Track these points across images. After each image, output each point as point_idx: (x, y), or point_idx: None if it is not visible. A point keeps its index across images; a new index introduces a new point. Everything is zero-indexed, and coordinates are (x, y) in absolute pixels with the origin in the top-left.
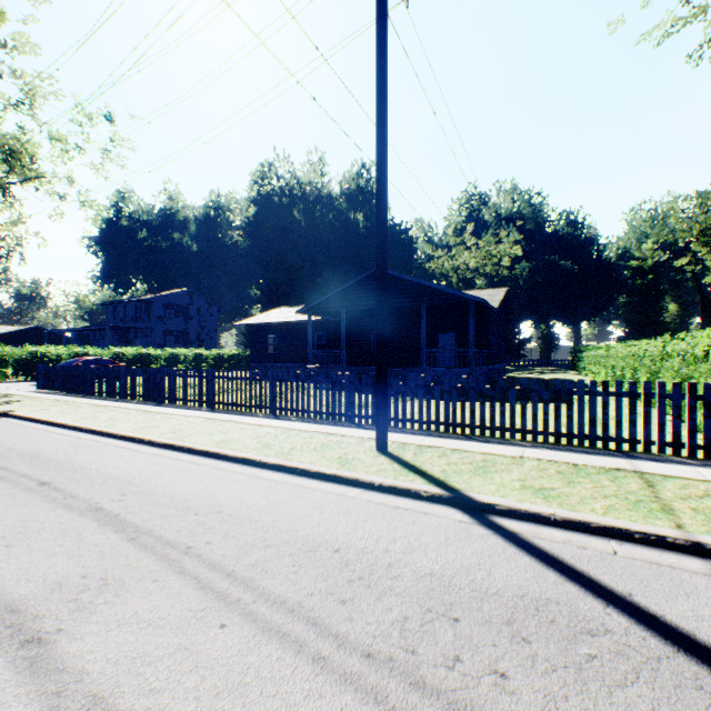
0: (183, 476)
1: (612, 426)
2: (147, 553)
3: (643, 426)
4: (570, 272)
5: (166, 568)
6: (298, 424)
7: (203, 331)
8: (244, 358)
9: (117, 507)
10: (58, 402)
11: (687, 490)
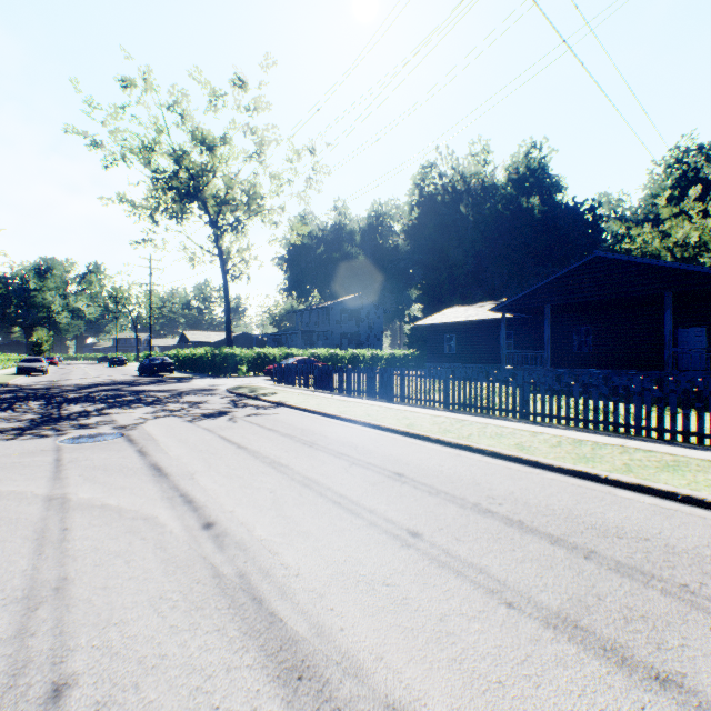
0: (527, 483)
1: None
2: (636, 582)
3: None
4: None
5: (696, 611)
6: (579, 434)
7: (371, 333)
8: (413, 358)
9: (507, 512)
10: (305, 396)
11: None
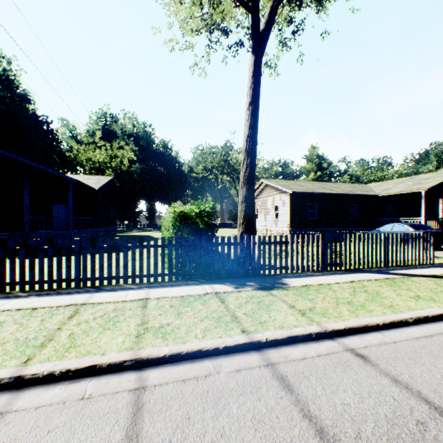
0: None
1: (130, 265)
2: None
3: (117, 267)
4: (163, 174)
5: None
6: None
7: None
8: None
9: None
10: None
11: (95, 314)
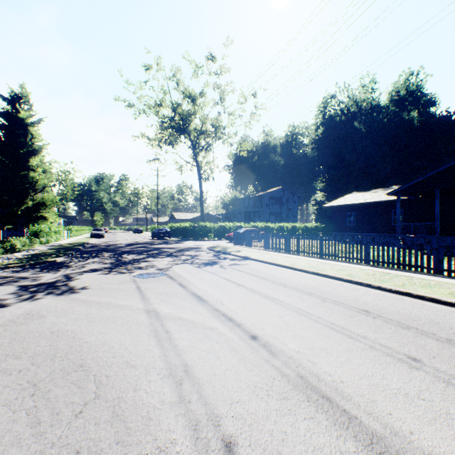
0: None
1: None
2: None
3: None
4: None
5: None
6: None
7: (289, 212)
8: (320, 229)
9: None
10: (260, 253)
11: None
